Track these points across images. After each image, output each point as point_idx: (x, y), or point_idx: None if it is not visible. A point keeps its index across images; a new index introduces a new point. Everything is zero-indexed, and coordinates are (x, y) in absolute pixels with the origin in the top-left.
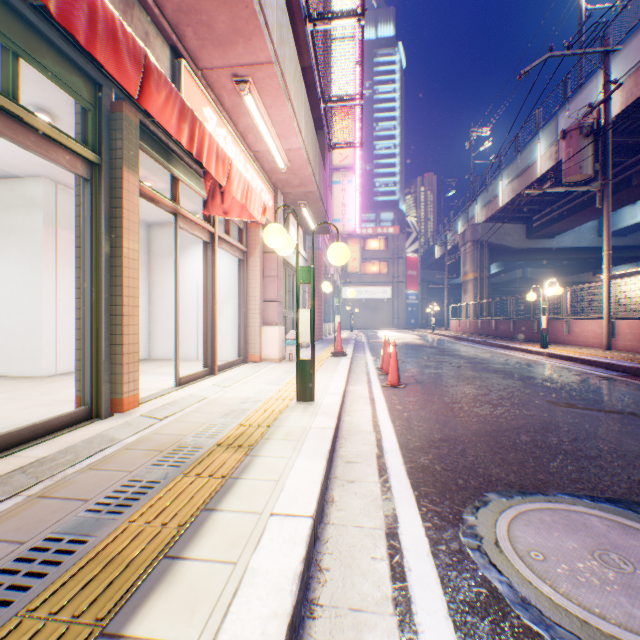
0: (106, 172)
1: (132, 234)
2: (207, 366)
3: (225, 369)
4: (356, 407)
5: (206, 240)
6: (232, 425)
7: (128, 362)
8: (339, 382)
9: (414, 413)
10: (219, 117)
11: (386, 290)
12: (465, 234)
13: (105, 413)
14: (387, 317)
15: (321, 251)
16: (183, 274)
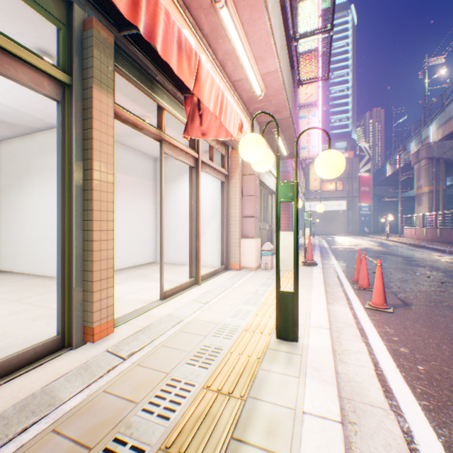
0: (77, 92)
1: (104, 156)
2: (192, 276)
3: (208, 278)
4: (346, 344)
5: (190, 165)
6: (196, 386)
7: (99, 289)
8: (319, 305)
9: (433, 367)
10: (197, 42)
11: (341, 203)
12: (419, 152)
13: (76, 342)
14: (342, 225)
15: (289, 174)
16: (179, 196)
